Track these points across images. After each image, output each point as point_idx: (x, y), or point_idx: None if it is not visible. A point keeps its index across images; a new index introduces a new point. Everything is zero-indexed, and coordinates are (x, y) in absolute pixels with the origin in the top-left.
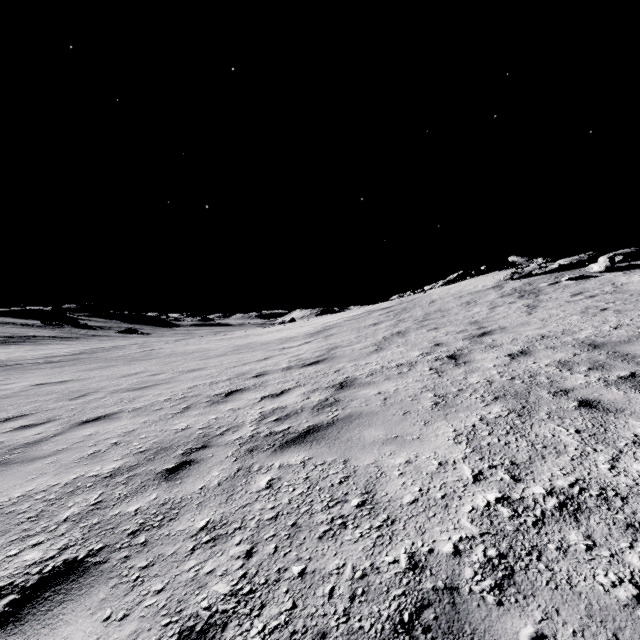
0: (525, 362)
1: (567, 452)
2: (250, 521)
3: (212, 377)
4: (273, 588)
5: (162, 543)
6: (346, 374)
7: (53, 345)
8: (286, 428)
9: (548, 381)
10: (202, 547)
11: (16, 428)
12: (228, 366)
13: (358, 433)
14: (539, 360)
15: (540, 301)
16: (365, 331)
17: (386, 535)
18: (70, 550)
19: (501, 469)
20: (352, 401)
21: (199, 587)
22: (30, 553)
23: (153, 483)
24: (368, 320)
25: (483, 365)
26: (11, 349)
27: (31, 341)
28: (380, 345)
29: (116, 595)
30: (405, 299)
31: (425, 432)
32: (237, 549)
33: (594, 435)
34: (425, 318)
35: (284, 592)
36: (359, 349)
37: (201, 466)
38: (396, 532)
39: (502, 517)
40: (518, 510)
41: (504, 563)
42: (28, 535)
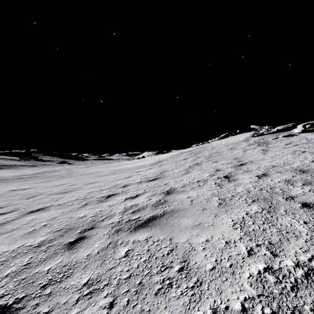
0: (266, 180)
1: (302, 236)
2: (114, 280)
3: (101, 187)
4: None
5: (60, 294)
6: (170, 186)
7: (24, 169)
8: (138, 217)
9: (281, 191)
10: (83, 298)
11: None
12: (109, 181)
13: (177, 221)
14: (274, 179)
15: (269, 147)
16: (179, 163)
17: (197, 294)
18: (4, 298)
19: (263, 247)
20: (174, 201)
21: None
22: None
23: (61, 251)
24: (181, 157)
25: (243, 181)
26: (3, 171)
27: (14, 167)
28: (187, 170)
29: None
30: (199, 146)
31: (215, 221)
32: (104, 301)
33: None
34: (210, 156)
35: None
36: (177, 172)
37: (89, 240)
38: (203, 292)
39: (270, 282)
40: (279, 277)
41: None
42: None
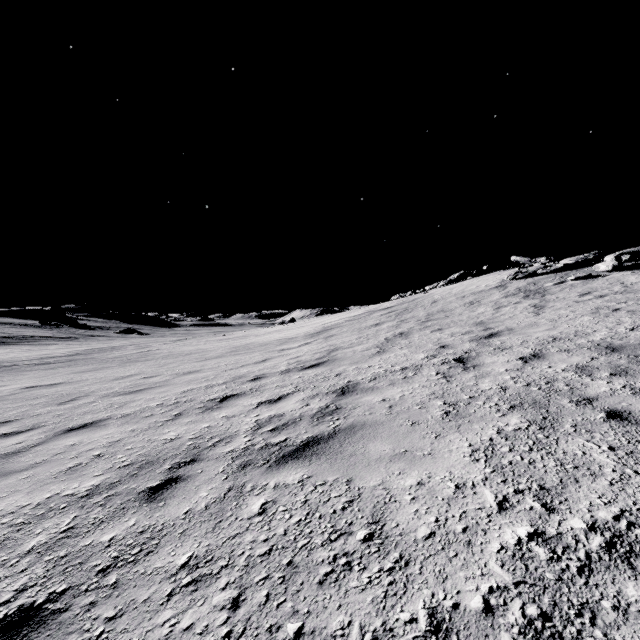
0: (539, 366)
1: (604, 474)
2: (239, 557)
3: (208, 380)
4: None
5: (135, 585)
6: (348, 378)
7: (51, 345)
8: (283, 440)
9: (568, 388)
10: (181, 592)
11: None
12: (225, 368)
13: (362, 447)
14: (554, 364)
15: (547, 301)
16: (366, 332)
17: (399, 581)
18: (28, 592)
19: (529, 495)
20: (355, 409)
21: None
22: None
23: (133, 505)
24: (369, 320)
25: (494, 369)
26: (8, 349)
27: (29, 341)
28: (382, 347)
29: None
30: (406, 299)
31: (437, 447)
32: (222, 596)
33: (632, 453)
34: (428, 318)
35: None
36: (361, 351)
37: (188, 484)
38: (411, 578)
39: (538, 560)
40: (557, 551)
41: (550, 627)
42: None
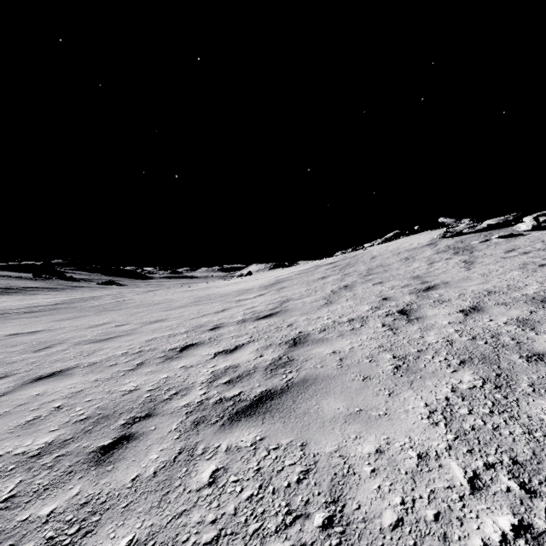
0: (481, 319)
1: None
2: (183, 545)
3: (171, 329)
4: None
5: None
6: (299, 329)
7: (41, 295)
8: (237, 393)
9: (514, 342)
10: None
11: None
12: (188, 318)
13: (315, 404)
14: (495, 317)
15: (476, 257)
16: (314, 284)
17: None
18: None
19: (502, 471)
20: (306, 361)
21: None
22: None
23: (81, 468)
24: (316, 274)
25: (437, 322)
26: (3, 299)
27: (22, 292)
28: (329, 298)
29: None
30: (348, 255)
31: (392, 406)
32: None
33: None
34: (369, 272)
35: None
36: (310, 302)
37: (140, 444)
38: None
39: None
40: None
41: None
42: None
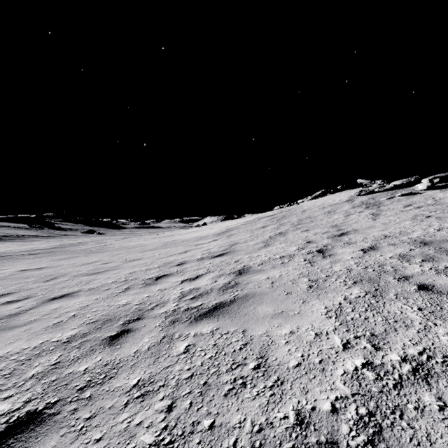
0: (374, 255)
1: (414, 326)
2: (171, 380)
3: (147, 265)
4: (188, 439)
5: (103, 398)
6: (243, 263)
7: (36, 241)
8: (199, 304)
9: (393, 269)
10: (133, 402)
11: (3, 303)
12: (158, 257)
13: (253, 309)
14: (384, 254)
15: (381, 211)
16: (256, 232)
17: (277, 394)
18: (32, 403)
19: (364, 339)
20: (248, 284)
21: (130, 437)
22: (1, 405)
23: (99, 347)
24: (258, 224)
25: (343, 257)
26: (6, 244)
27: (21, 239)
28: (267, 242)
29: (64, 443)
30: (284, 209)
31: (303, 308)
32: (160, 404)
33: (433, 312)
34: (299, 223)
35: (197, 443)
36: (252, 245)
37: (136, 334)
38: (285, 391)
39: (368, 380)
40: (380, 374)
41: (373, 421)
42: (1, 390)
